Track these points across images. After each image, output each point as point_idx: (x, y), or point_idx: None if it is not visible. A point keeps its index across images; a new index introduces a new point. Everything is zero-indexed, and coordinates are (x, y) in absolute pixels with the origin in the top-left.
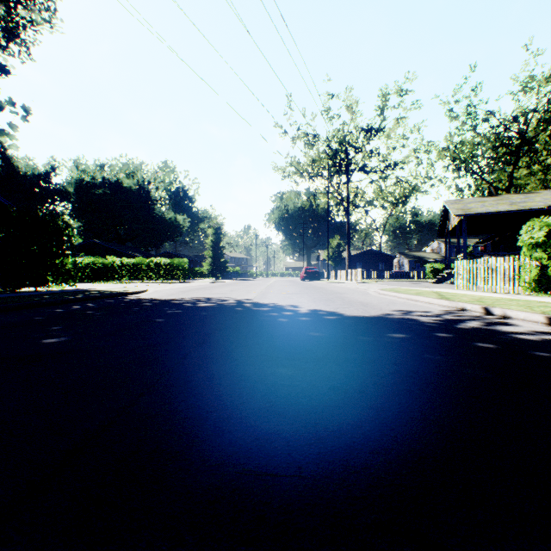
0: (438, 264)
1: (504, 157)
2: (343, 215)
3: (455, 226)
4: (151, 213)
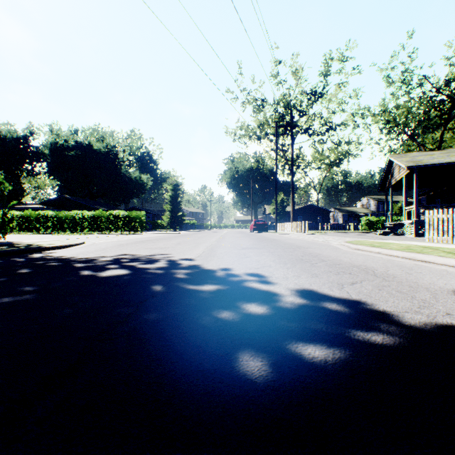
0: (373, 217)
1: (433, 120)
2: (288, 173)
3: (400, 180)
4: (118, 173)
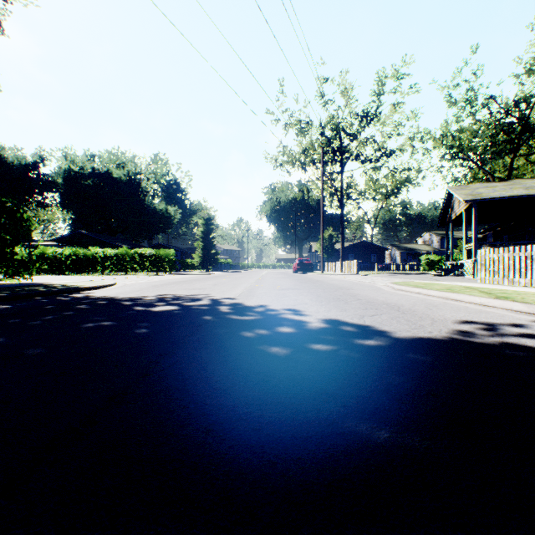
0: (434, 256)
1: (503, 145)
2: (337, 206)
3: (460, 214)
4: (141, 205)
